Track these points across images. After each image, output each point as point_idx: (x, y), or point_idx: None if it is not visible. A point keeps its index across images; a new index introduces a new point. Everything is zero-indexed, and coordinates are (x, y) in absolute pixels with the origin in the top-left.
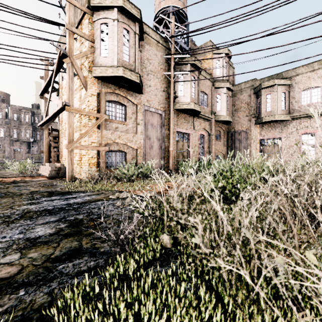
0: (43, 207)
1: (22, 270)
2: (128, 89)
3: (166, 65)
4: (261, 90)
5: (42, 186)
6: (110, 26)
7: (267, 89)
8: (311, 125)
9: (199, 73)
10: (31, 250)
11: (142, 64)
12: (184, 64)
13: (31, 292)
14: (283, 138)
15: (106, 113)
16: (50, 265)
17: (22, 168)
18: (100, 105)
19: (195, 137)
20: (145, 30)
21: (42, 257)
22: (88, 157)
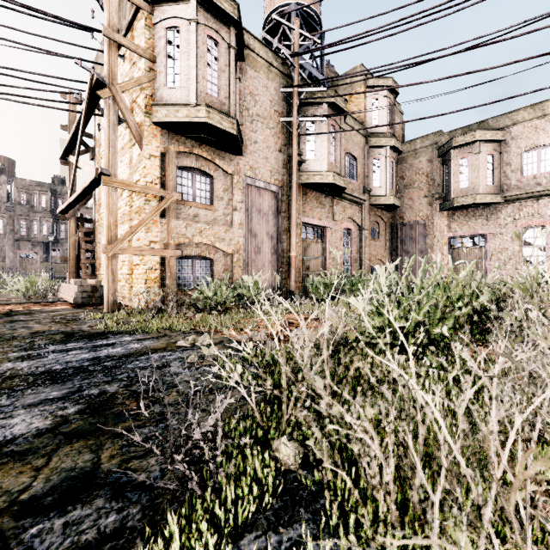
0: (45, 365)
1: None
2: (217, 147)
3: (284, 105)
4: (452, 151)
5: (56, 321)
6: (184, 32)
7: (461, 150)
8: (539, 212)
9: (343, 121)
10: None
11: (242, 103)
12: (316, 103)
13: None
14: (490, 234)
15: (178, 189)
16: (8, 525)
17: (28, 287)
18: (166, 176)
19: (336, 233)
20: (246, 42)
21: None
22: (144, 269)
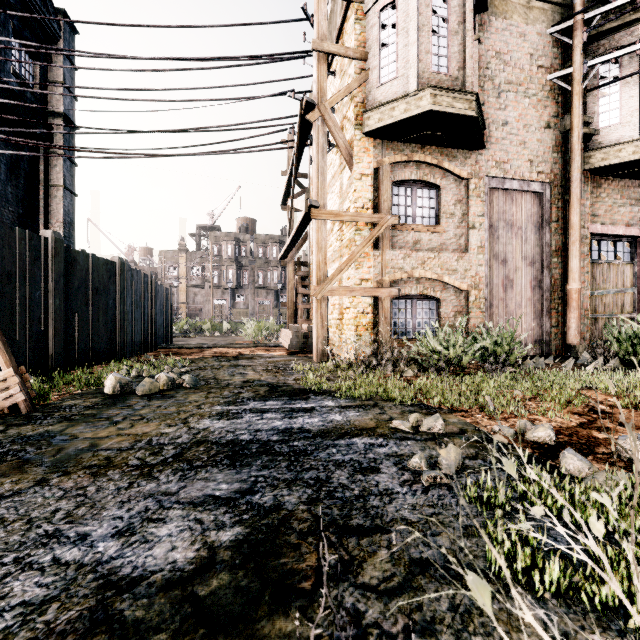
0: (235, 430)
1: None
2: (445, 145)
3: (555, 53)
4: None
5: (268, 369)
6: (400, 4)
7: None
8: None
9: None
10: None
11: (483, 73)
12: (623, 26)
13: None
14: None
15: (393, 212)
16: None
17: (257, 332)
18: (379, 196)
19: None
20: None
21: None
22: (355, 313)
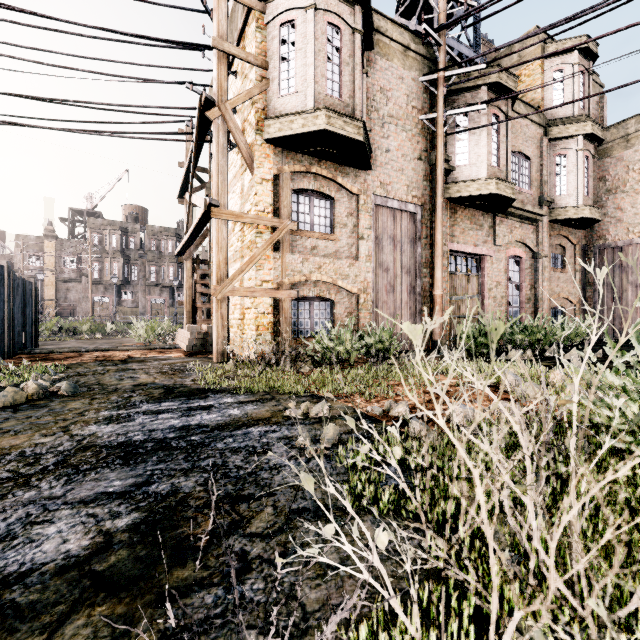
0: (127, 432)
1: None
2: (339, 162)
3: (425, 98)
4: None
5: (163, 372)
6: (299, 25)
7: None
8: None
9: (511, 107)
10: None
11: (370, 103)
12: (470, 88)
13: None
14: None
15: (293, 218)
16: None
17: (149, 333)
18: (279, 202)
19: (499, 263)
20: (376, 25)
21: None
22: (256, 313)
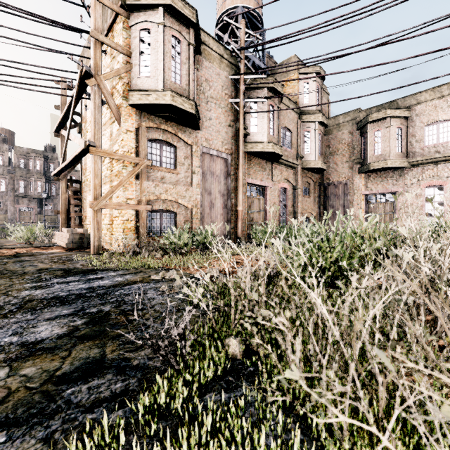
0: (53, 292)
1: (8, 398)
2: (179, 123)
3: (233, 89)
4: (368, 125)
5: (55, 261)
6: (153, 33)
7: (376, 124)
8: (438, 174)
9: (280, 101)
10: (27, 363)
11: (199, 88)
12: (258, 87)
13: (16, 438)
14: (398, 192)
15: (148, 157)
16: (52, 388)
17: (29, 235)
18: (139, 146)
19: (275, 191)
20: (203, 39)
21: (41, 375)
22: (122, 220)
